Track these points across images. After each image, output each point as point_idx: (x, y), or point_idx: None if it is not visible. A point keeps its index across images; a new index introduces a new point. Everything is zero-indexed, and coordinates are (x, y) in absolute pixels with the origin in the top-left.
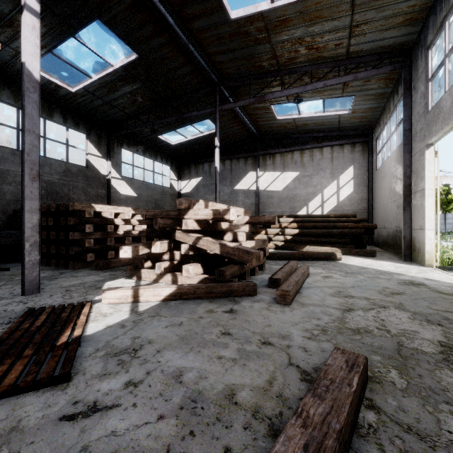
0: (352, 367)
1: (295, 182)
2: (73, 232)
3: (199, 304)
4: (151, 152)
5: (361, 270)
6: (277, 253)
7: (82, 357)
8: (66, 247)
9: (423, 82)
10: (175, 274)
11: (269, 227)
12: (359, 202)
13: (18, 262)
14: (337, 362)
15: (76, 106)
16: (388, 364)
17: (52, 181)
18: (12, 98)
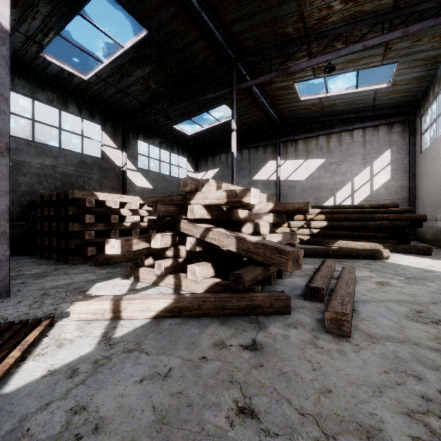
0: None
1: (320, 171)
2: (73, 223)
3: (205, 326)
4: (167, 143)
5: (425, 273)
6: (306, 248)
7: None
8: (66, 239)
9: None
10: (178, 277)
11: (292, 219)
12: (398, 190)
13: (24, 255)
14: None
15: (90, 96)
16: None
17: (67, 173)
18: (27, 88)
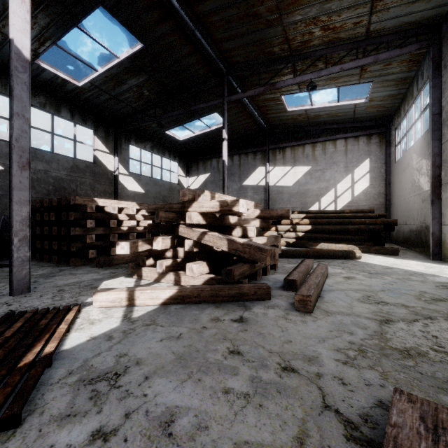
0: (436, 433)
1: (306, 177)
2: (74, 227)
3: (204, 309)
4: (158, 148)
5: (386, 270)
6: (290, 250)
7: (48, 383)
8: (67, 243)
9: None
10: (178, 274)
11: (279, 223)
12: (376, 196)
13: None
14: (409, 420)
15: (83, 101)
16: None
17: (60, 177)
18: None
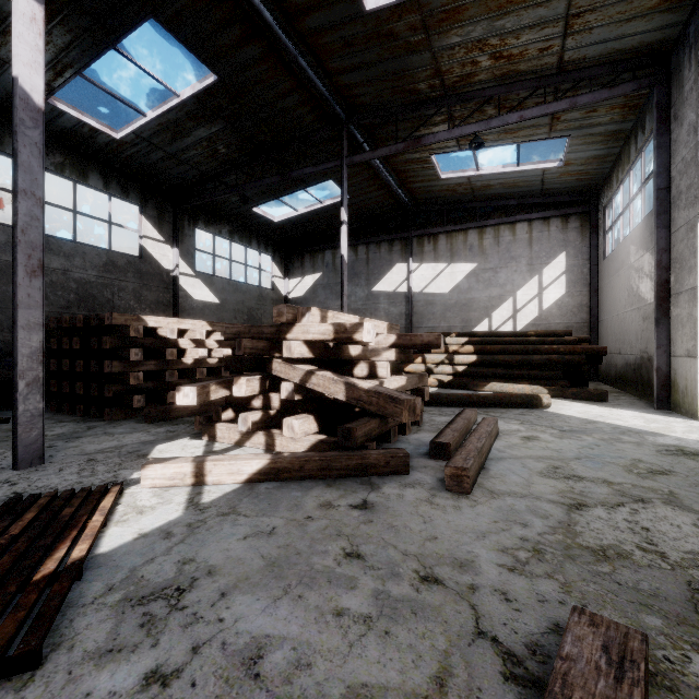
0: (621, 667)
1: (470, 280)
2: (111, 361)
3: (309, 489)
4: (241, 234)
5: (586, 425)
6: (443, 394)
7: (78, 605)
8: (99, 385)
9: (693, 106)
10: (270, 434)
11: (428, 352)
12: (576, 310)
13: None
14: (587, 651)
15: (123, 162)
16: (682, 640)
17: (87, 280)
18: None
